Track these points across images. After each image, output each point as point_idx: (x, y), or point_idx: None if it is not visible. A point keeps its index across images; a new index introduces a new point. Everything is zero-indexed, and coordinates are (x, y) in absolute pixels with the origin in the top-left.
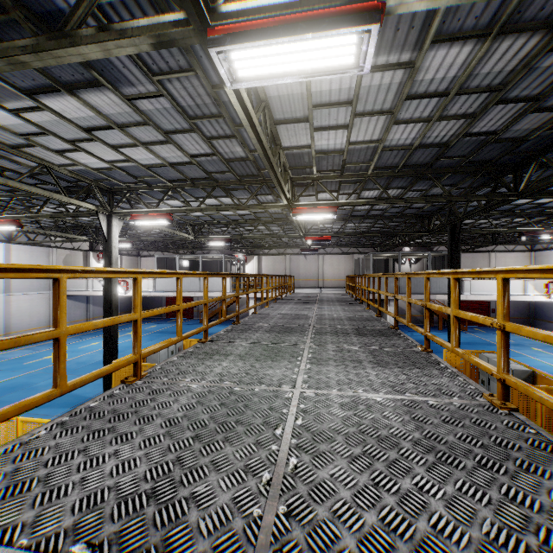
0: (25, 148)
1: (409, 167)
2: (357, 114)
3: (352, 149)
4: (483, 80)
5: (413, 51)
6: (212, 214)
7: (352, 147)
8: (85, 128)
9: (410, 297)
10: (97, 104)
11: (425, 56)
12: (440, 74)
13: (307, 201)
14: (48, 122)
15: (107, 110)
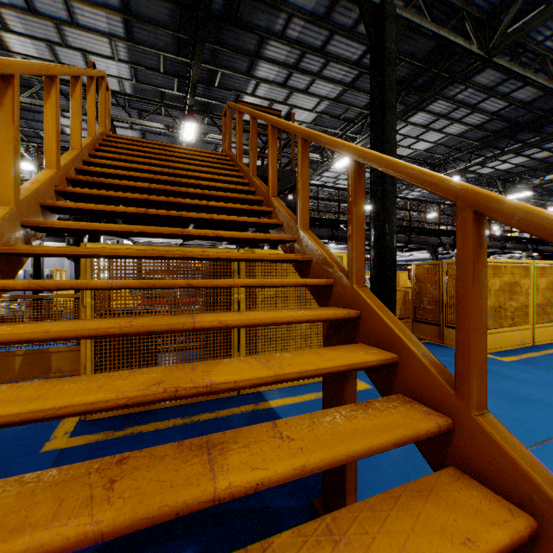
0: (323, 189)
1: (499, 131)
2: (415, 137)
3: (441, 142)
4: (447, 110)
5: (403, 123)
6: (421, 195)
7: (439, 142)
8: (334, 177)
9: (424, 211)
10: (334, 171)
11: (409, 121)
12: (425, 119)
13: (475, 168)
14: (325, 179)
15: (337, 171)
